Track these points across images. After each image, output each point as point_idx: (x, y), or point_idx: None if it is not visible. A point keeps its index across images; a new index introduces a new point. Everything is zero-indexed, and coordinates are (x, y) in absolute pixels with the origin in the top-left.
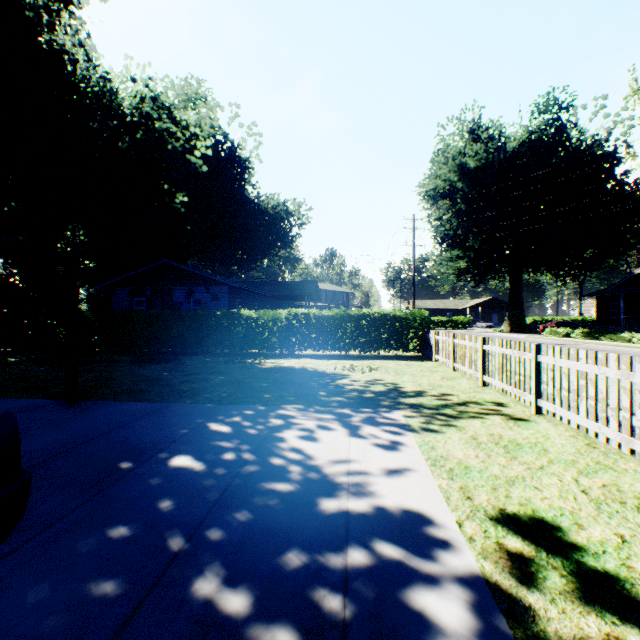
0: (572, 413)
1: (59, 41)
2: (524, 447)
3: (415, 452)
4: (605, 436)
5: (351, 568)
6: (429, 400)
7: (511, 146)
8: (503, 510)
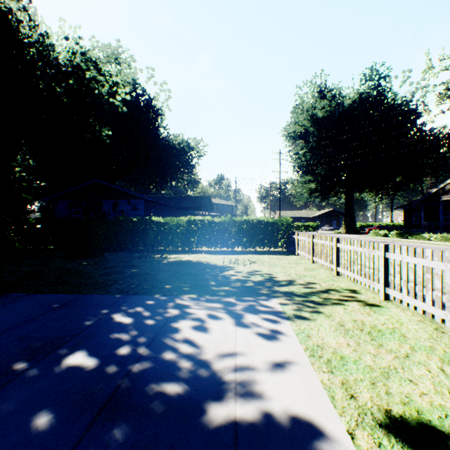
0: (419, 301)
1: (7, 5)
2: (385, 333)
3: (294, 341)
4: None
5: None
6: (298, 288)
7: (347, 103)
8: (389, 412)
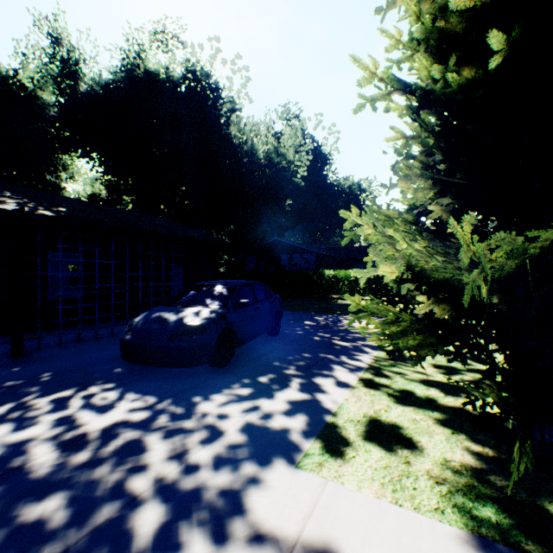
0: None
1: (230, 129)
2: None
3: None
4: None
5: (354, 336)
6: None
7: None
8: None
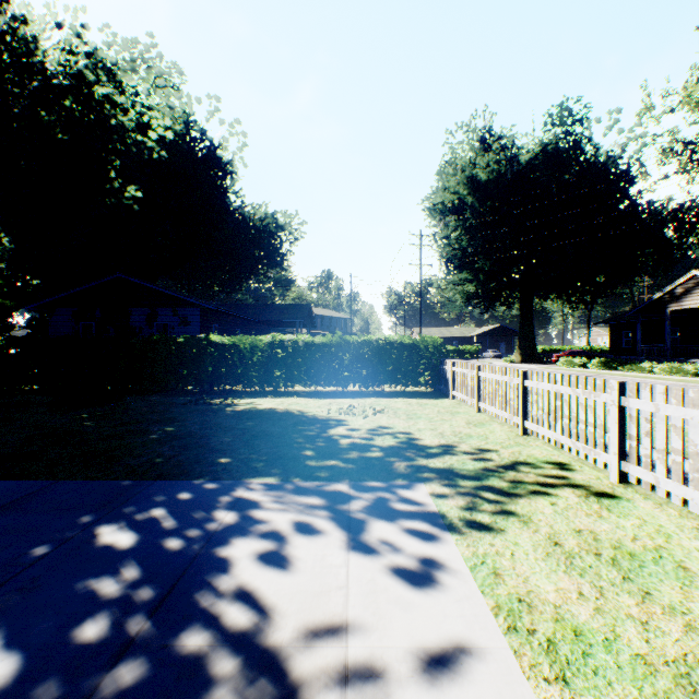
0: (694, 490)
1: None
2: (646, 562)
3: (469, 589)
4: None
5: None
6: (461, 461)
7: (524, 159)
8: None
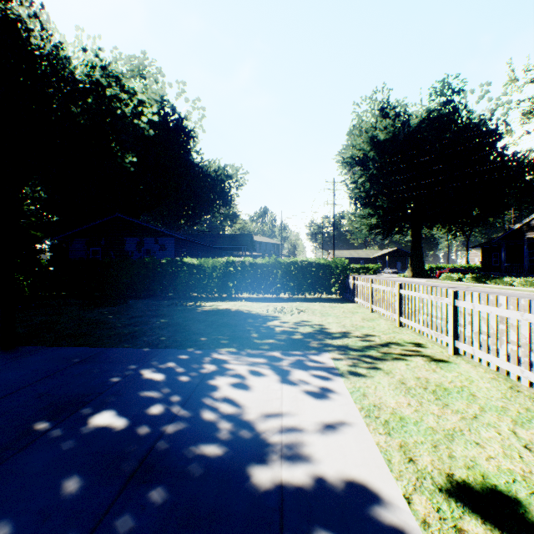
0: (492, 356)
1: (15, 12)
2: (452, 392)
3: (348, 401)
4: (528, 380)
5: None
6: (354, 341)
7: (413, 122)
8: (451, 476)
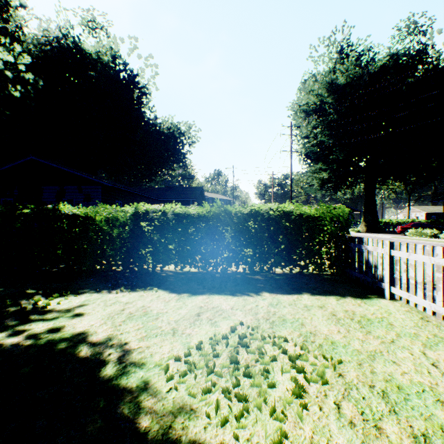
0: None
1: None
2: None
3: None
4: None
5: None
6: None
7: (373, 68)
8: None
